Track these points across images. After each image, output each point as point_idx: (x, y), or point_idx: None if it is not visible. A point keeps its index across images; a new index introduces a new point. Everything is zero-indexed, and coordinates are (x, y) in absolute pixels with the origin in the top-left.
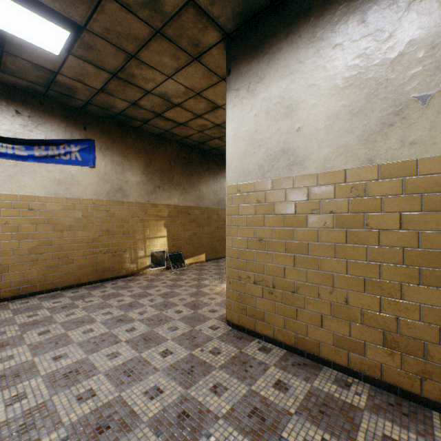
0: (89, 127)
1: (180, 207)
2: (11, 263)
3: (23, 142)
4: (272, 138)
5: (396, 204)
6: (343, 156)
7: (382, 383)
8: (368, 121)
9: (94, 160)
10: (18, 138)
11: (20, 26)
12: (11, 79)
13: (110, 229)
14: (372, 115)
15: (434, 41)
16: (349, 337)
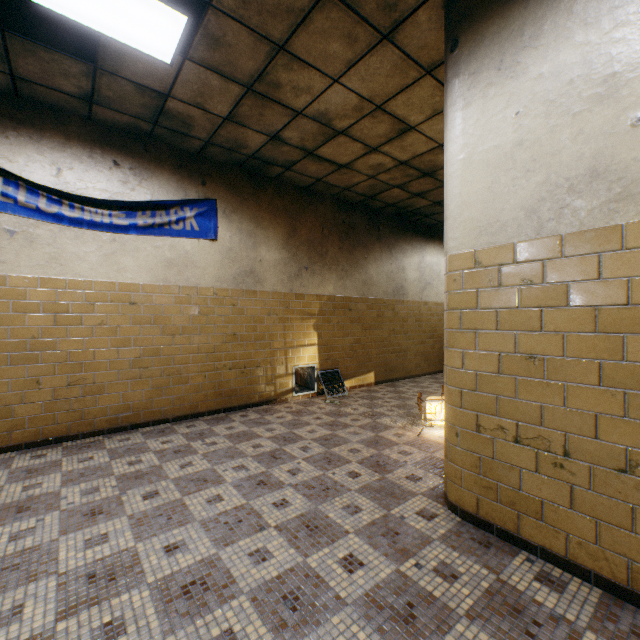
0: (208, 180)
1: (337, 299)
2: (107, 381)
3: (123, 206)
4: (561, 151)
5: None
6: None
7: None
8: None
9: (216, 230)
10: (116, 200)
11: (117, 18)
12: (107, 115)
13: (237, 333)
14: None
15: None
16: None
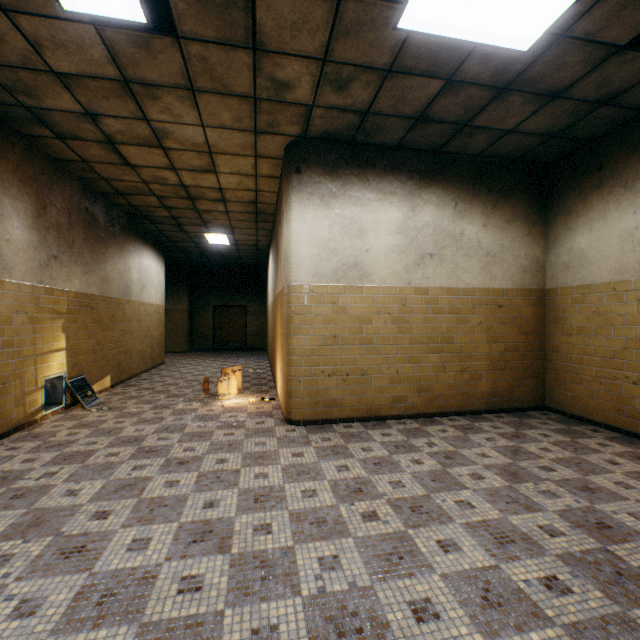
0: None
1: (83, 296)
2: None
3: None
4: (346, 250)
5: (421, 310)
6: (396, 278)
7: (415, 415)
8: (409, 259)
9: None
10: None
11: None
12: None
13: None
14: (410, 256)
15: (435, 227)
16: (399, 394)
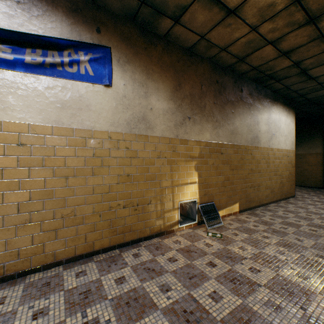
0: (103, 28)
1: (212, 145)
2: None
3: (6, 38)
4: None
5: None
6: None
7: None
8: None
9: (110, 77)
10: None
11: None
12: None
13: (131, 174)
14: None
15: None
16: None
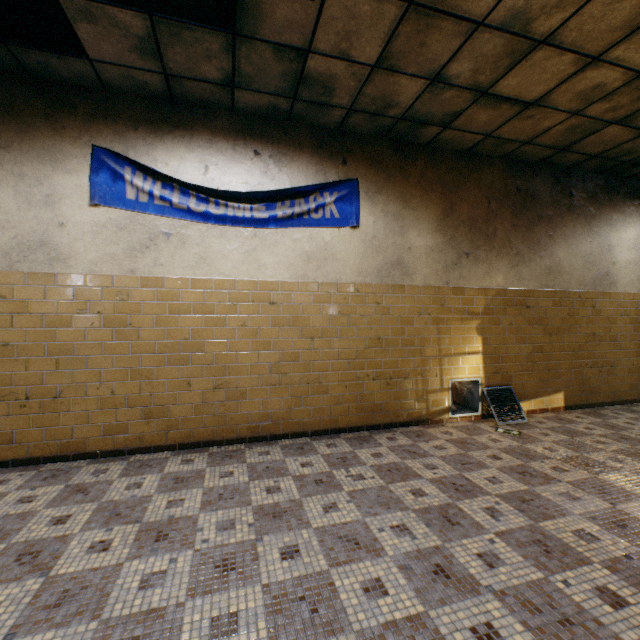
0: (349, 158)
1: (509, 293)
2: (248, 386)
3: (263, 197)
4: None
5: None
6: None
7: None
8: None
9: (357, 215)
10: (256, 191)
11: None
12: (248, 100)
13: (382, 337)
14: None
15: None
16: None
